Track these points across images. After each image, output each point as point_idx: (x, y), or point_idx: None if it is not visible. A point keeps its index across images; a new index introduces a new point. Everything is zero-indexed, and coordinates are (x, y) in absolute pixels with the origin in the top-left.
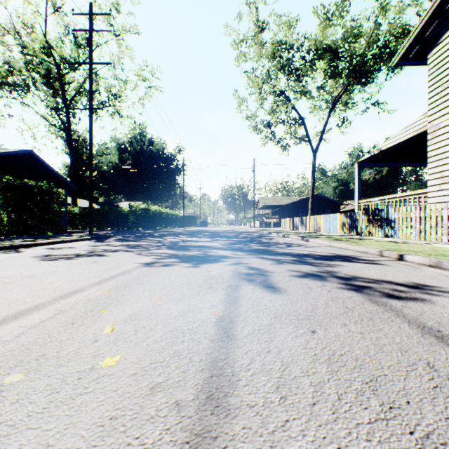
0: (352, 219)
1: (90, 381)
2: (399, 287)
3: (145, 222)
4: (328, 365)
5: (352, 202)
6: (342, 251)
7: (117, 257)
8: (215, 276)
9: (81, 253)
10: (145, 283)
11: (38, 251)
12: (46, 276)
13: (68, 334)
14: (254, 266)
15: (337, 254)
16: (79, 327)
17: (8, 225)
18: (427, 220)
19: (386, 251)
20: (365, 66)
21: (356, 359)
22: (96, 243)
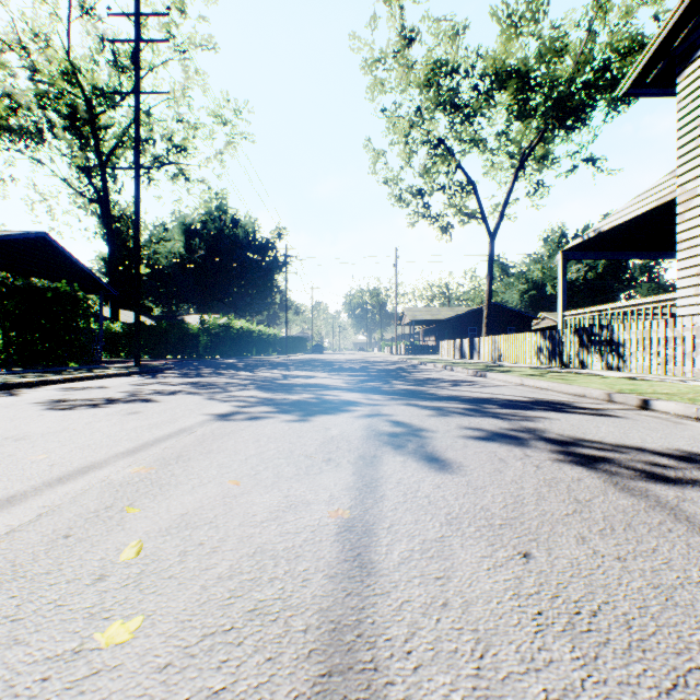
0: (554, 342)
1: (65, 687)
2: (659, 459)
3: (225, 347)
4: (573, 640)
5: (550, 315)
6: (544, 393)
7: (173, 403)
8: (335, 439)
9: (116, 397)
10: (214, 451)
11: (46, 393)
12: (46, 437)
13: (51, 561)
14: (401, 420)
15: (537, 398)
16: (77, 544)
17: (5, 351)
18: (678, 343)
19: (619, 394)
20: (573, 101)
21: (626, 625)
22: (144, 379)
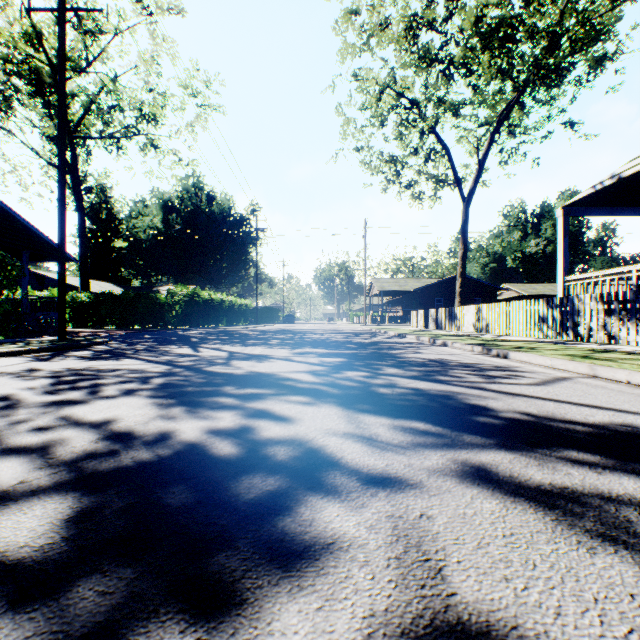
0: (565, 311)
1: None
2: None
3: (192, 317)
4: None
5: (513, 286)
6: None
7: None
8: None
9: None
10: None
11: None
12: None
13: None
14: None
15: None
16: None
17: None
18: None
19: None
20: (553, 59)
21: None
22: (23, 363)
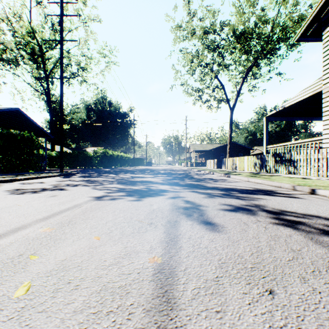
0: (262, 160)
1: None
2: None
3: (105, 163)
4: None
5: (259, 148)
6: (260, 185)
7: (75, 191)
8: (155, 210)
9: (47, 187)
10: (90, 218)
11: (12, 185)
12: (2, 210)
13: None
14: (190, 200)
15: (257, 188)
16: None
17: None
18: (324, 161)
19: (299, 186)
20: (270, 46)
21: None
22: (63, 178)
